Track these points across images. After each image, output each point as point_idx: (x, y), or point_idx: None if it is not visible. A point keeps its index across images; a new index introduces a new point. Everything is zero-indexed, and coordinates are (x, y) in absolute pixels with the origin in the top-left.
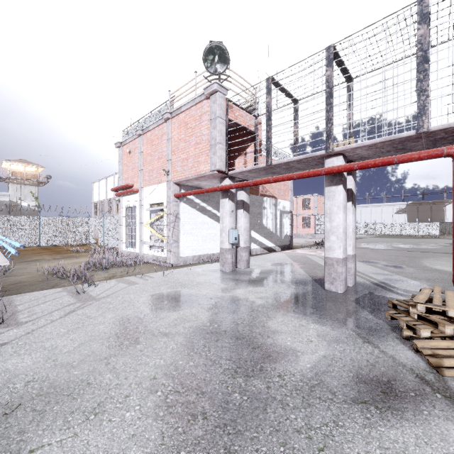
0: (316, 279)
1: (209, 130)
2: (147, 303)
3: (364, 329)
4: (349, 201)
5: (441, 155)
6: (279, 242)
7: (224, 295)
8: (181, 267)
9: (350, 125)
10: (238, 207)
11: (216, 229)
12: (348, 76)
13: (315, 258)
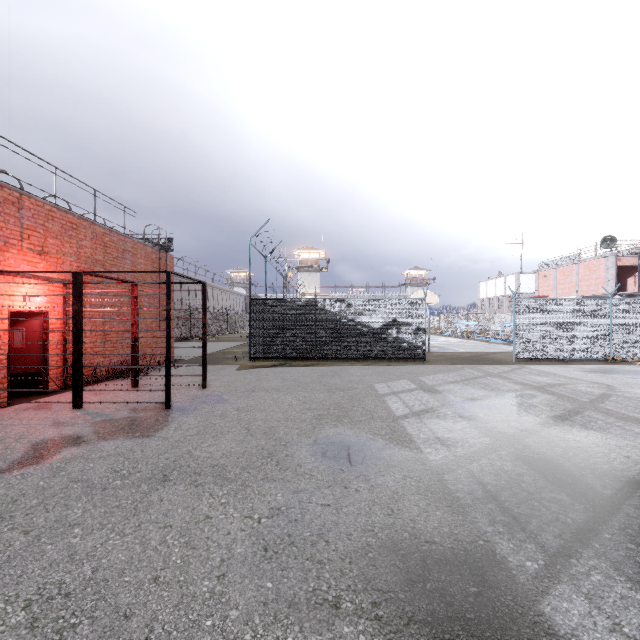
0: None
1: (604, 273)
2: None
3: None
4: None
5: None
6: None
7: None
8: None
9: None
10: None
11: None
12: None
13: None
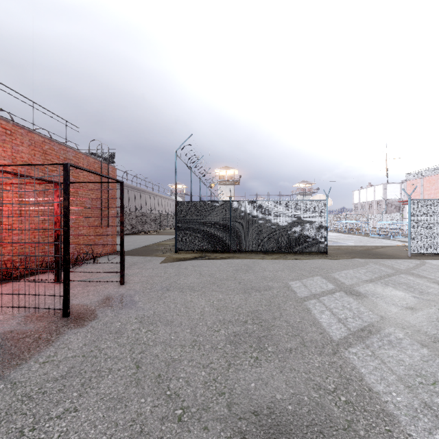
0: None
1: None
2: None
3: None
4: None
5: None
6: None
7: None
8: None
9: None
10: None
11: None
12: None
13: None
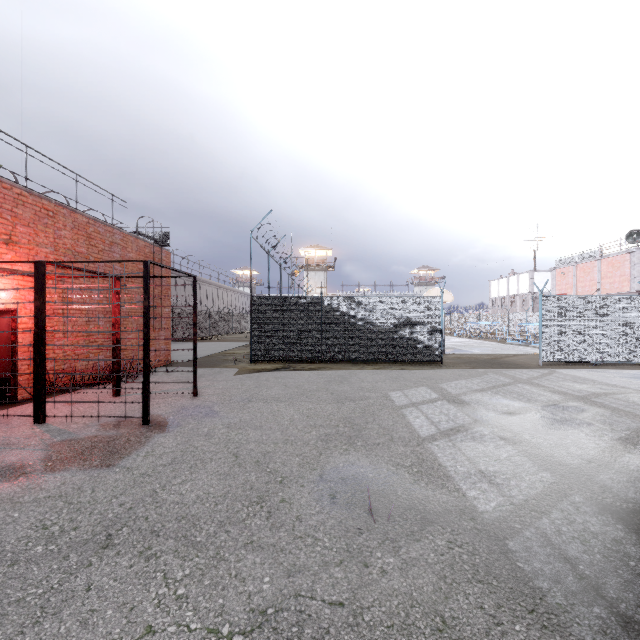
0: None
1: (630, 270)
2: None
3: None
4: None
5: None
6: None
7: None
8: None
9: None
10: None
11: None
12: None
13: None
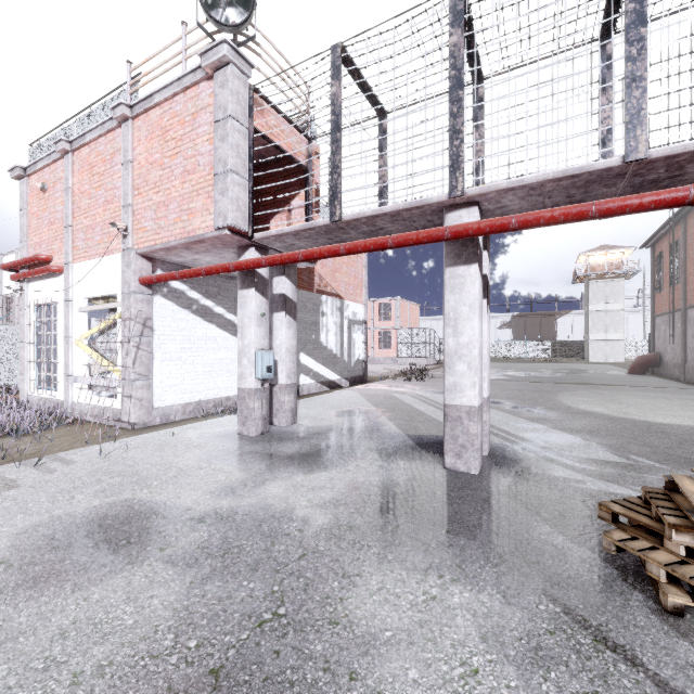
0: (422, 444)
1: (213, 145)
2: (3, 561)
3: (571, 588)
4: (482, 297)
5: (683, 201)
6: (348, 373)
7: (237, 505)
8: (155, 430)
9: (478, 163)
10: (275, 308)
11: (234, 350)
12: (477, 73)
13: (407, 398)
